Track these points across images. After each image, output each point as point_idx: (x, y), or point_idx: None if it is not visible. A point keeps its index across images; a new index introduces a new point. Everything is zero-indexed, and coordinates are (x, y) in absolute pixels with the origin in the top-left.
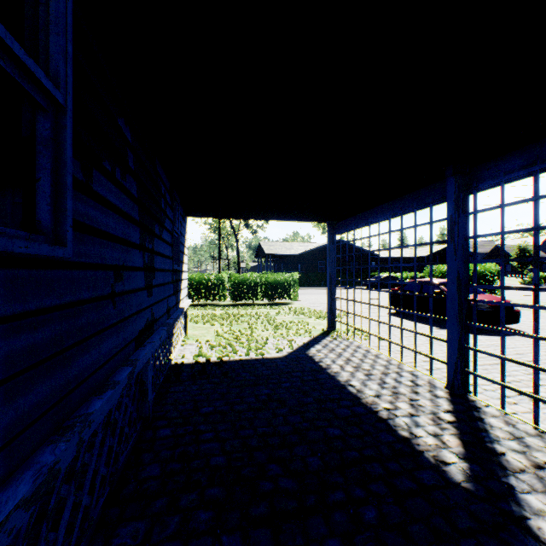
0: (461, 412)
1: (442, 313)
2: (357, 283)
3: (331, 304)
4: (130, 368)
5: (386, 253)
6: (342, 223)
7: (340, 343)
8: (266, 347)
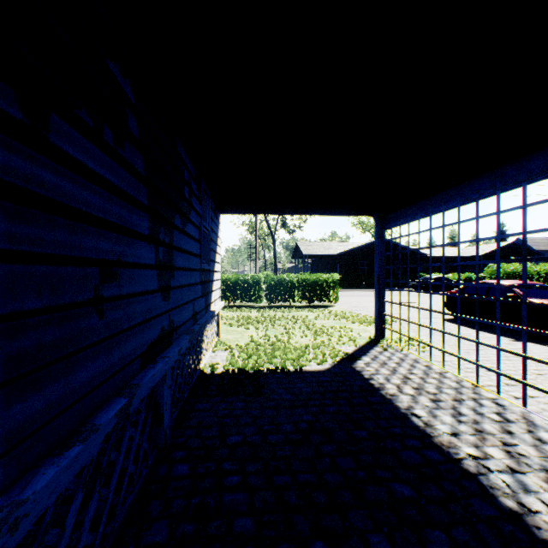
0: None
1: (517, 321)
2: (402, 285)
3: (379, 309)
4: (123, 400)
5: (435, 252)
6: (392, 215)
7: (392, 355)
8: (305, 357)
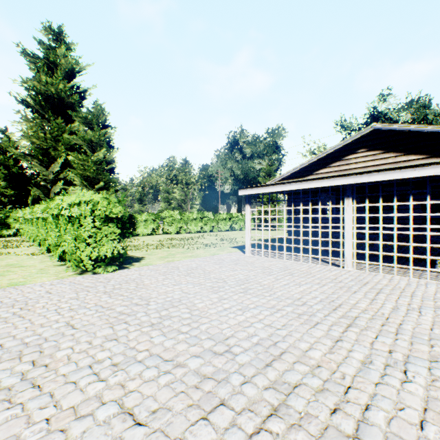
0: (337, 265)
1: None
2: None
3: None
4: None
5: None
6: None
7: None
8: None
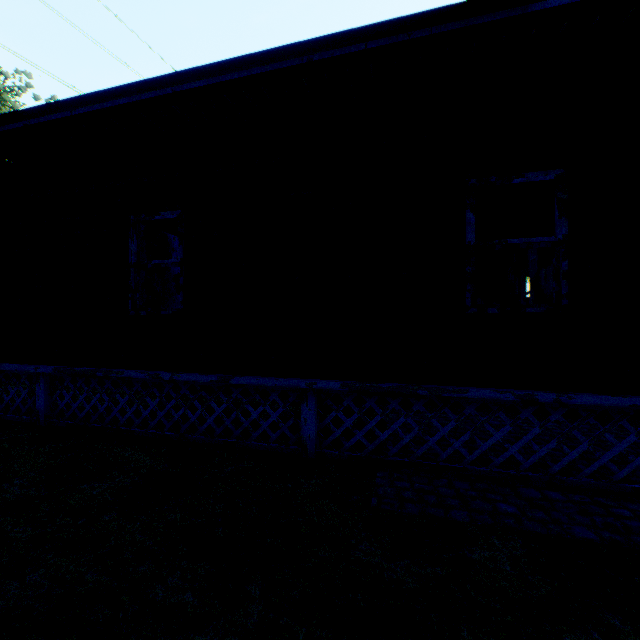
0: None
1: None
2: None
3: None
4: None
5: None
6: None
7: None
8: None
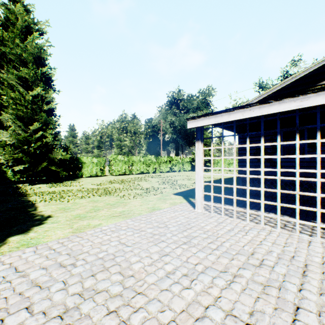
0: None
1: None
2: None
3: None
4: None
5: None
6: None
7: None
8: None
